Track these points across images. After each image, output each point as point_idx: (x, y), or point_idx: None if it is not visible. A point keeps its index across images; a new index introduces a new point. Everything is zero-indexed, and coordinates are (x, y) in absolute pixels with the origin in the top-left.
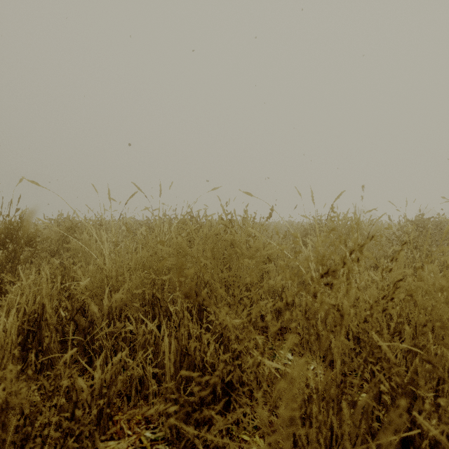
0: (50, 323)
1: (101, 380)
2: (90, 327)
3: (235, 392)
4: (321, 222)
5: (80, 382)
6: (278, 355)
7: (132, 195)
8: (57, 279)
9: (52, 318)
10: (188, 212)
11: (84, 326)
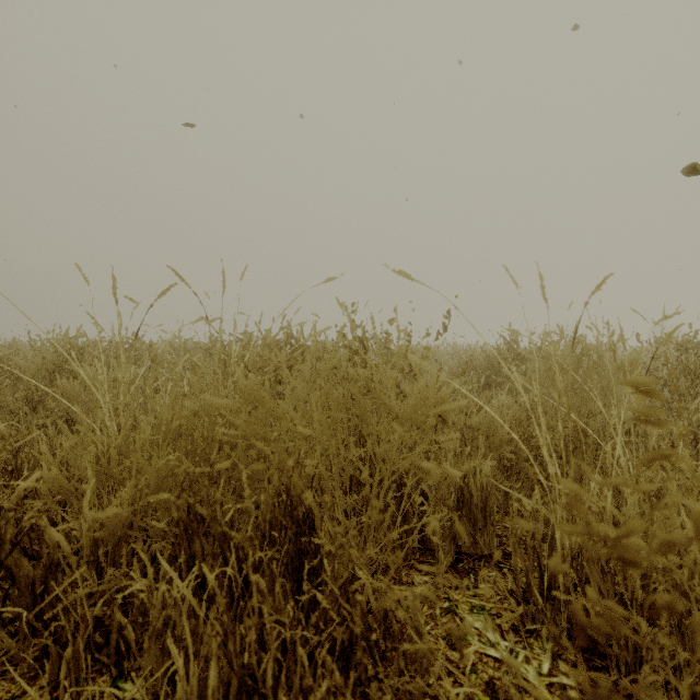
0: None
1: None
2: (45, 579)
3: None
4: (518, 346)
5: None
6: (465, 630)
7: (166, 290)
8: None
9: None
10: (283, 328)
11: (30, 579)
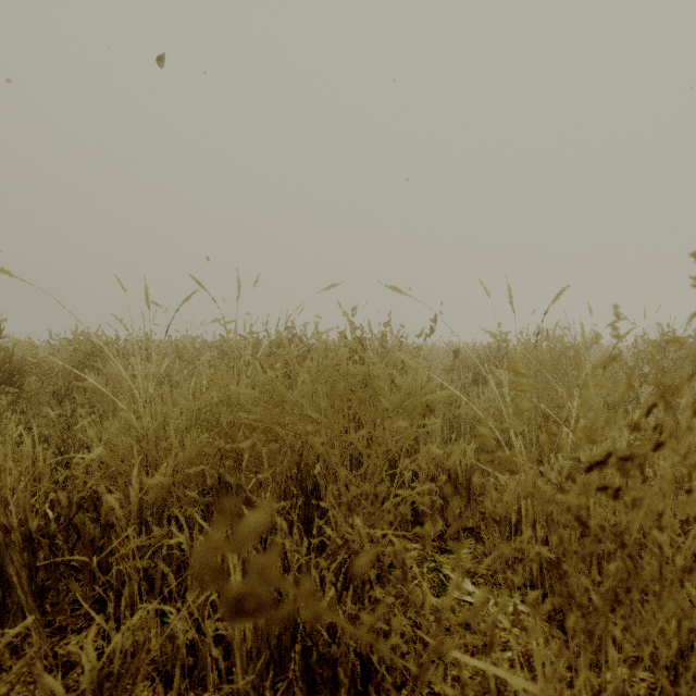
0: (4, 544)
1: (99, 670)
2: (103, 536)
3: (374, 677)
4: (507, 344)
5: (49, 679)
6: (447, 583)
7: (189, 296)
8: (52, 445)
9: (29, 523)
10: (288, 328)
11: (92, 535)
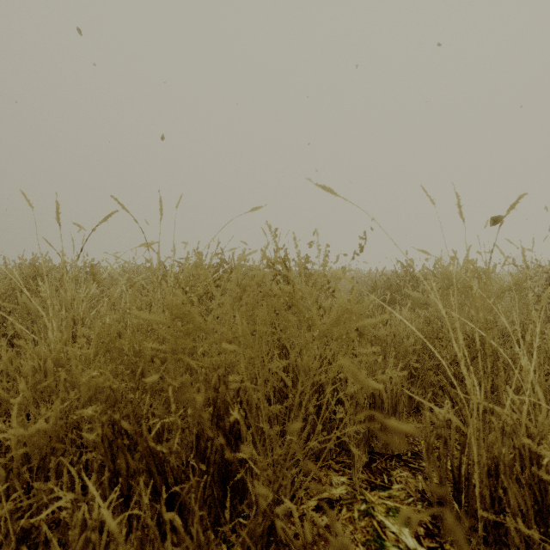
0: None
1: None
2: None
3: None
4: (413, 269)
5: None
6: (383, 534)
7: (107, 216)
8: None
9: None
10: (217, 254)
11: None
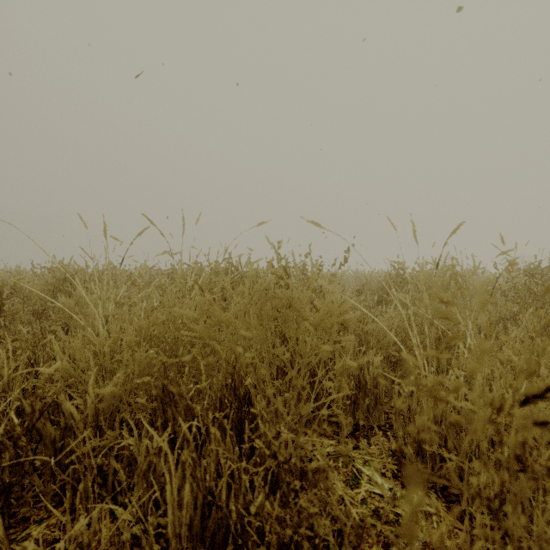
0: None
1: None
2: (62, 438)
3: None
4: (404, 272)
5: None
6: (359, 476)
7: (142, 231)
8: (24, 357)
9: None
10: (225, 259)
11: (52, 437)
